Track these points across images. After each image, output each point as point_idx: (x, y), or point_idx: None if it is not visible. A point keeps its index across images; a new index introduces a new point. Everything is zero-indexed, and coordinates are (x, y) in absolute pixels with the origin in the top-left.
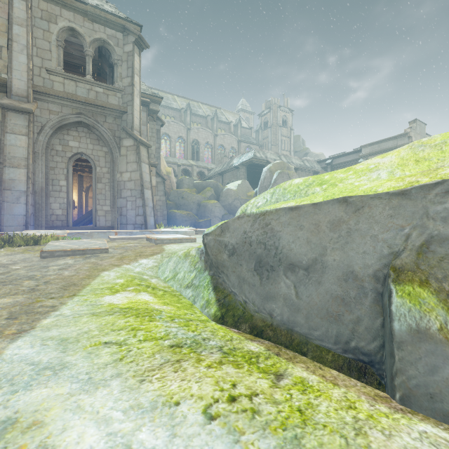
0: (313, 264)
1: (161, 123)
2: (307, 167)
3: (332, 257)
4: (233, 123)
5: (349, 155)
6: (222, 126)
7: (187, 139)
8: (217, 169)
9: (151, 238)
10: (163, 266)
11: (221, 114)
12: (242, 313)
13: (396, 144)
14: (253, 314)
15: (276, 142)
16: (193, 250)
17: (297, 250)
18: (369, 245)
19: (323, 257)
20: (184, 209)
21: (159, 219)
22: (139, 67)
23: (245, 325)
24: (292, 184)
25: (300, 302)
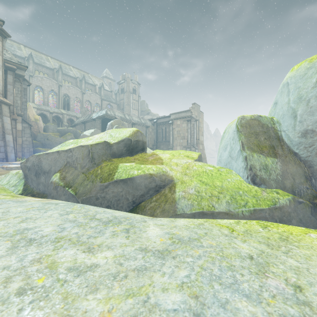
0: (49, 171)
1: (27, 84)
2: (142, 123)
3: (53, 168)
4: (98, 85)
5: (165, 118)
6: (89, 87)
7: (59, 93)
8: (82, 119)
9: (4, 166)
10: (3, 179)
11: (89, 78)
12: (30, 191)
13: (186, 115)
14: (34, 191)
15: (128, 103)
16: (21, 171)
17: (46, 167)
18: (59, 164)
19: (51, 169)
20: (48, 147)
21: (26, 154)
22: (2, 49)
23: (30, 195)
24: (69, 142)
25: (46, 183)
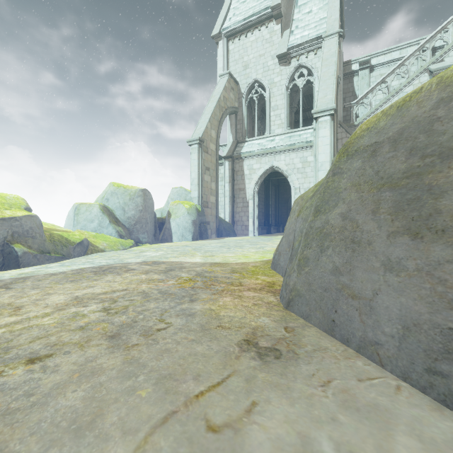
0: None
1: None
2: None
3: None
4: None
5: None
6: None
7: None
8: None
9: None
10: None
11: None
12: None
13: None
14: None
15: None
16: None
17: None
18: None
19: None
20: None
21: None
22: None
23: None
24: None
25: None
